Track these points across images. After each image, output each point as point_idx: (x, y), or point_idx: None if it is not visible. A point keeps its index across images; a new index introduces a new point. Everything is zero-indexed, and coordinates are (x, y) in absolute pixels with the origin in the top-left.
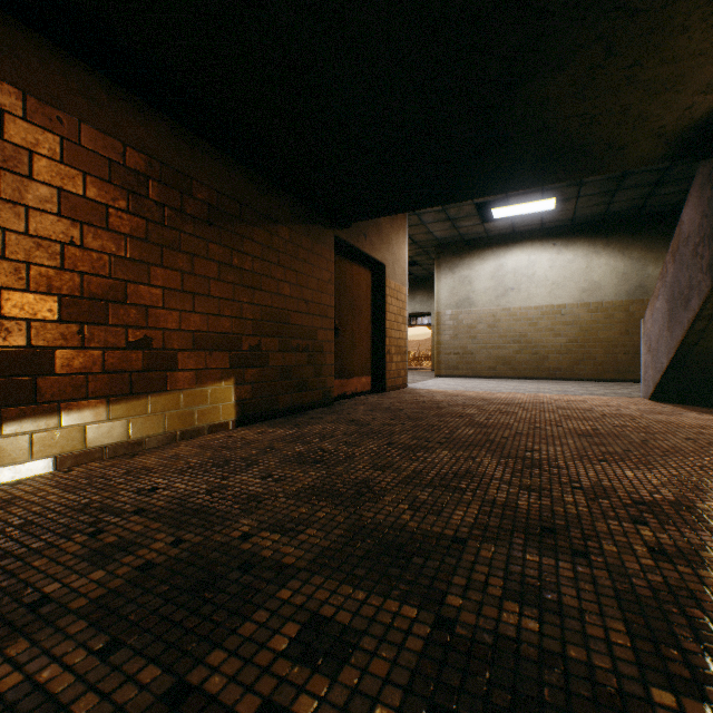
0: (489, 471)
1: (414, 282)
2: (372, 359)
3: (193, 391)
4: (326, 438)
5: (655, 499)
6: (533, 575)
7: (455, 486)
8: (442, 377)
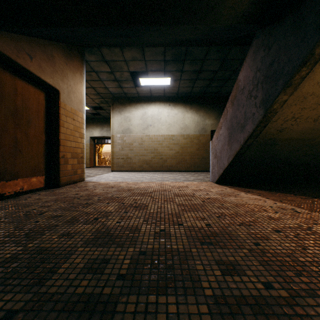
0: None
1: (103, 120)
2: (47, 162)
3: None
4: None
5: None
6: None
7: None
8: (115, 171)
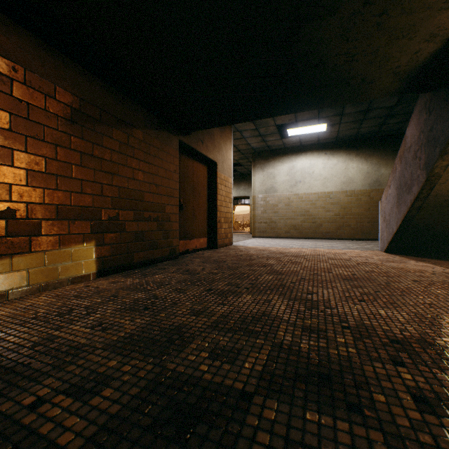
0: (280, 313)
1: (240, 177)
2: (208, 226)
3: (56, 251)
4: (163, 286)
5: (405, 337)
6: (312, 443)
7: (251, 329)
8: (256, 237)
